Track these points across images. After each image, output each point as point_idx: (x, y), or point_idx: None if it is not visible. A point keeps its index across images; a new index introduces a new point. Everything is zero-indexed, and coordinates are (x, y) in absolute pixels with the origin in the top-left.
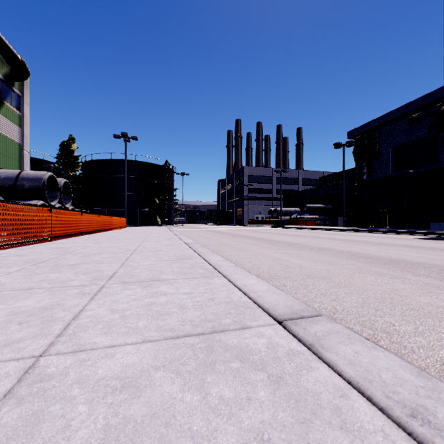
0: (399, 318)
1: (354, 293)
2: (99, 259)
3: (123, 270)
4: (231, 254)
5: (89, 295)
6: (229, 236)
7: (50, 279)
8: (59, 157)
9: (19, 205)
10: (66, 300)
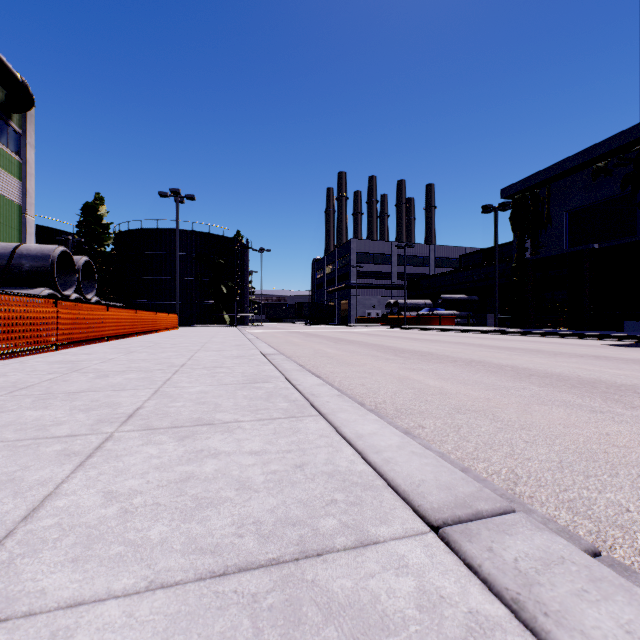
0: (632, 495)
1: (539, 442)
2: (120, 382)
3: (153, 402)
4: (332, 371)
5: (77, 457)
6: (330, 342)
7: (23, 421)
8: (80, 226)
9: (3, 295)
10: (31, 470)
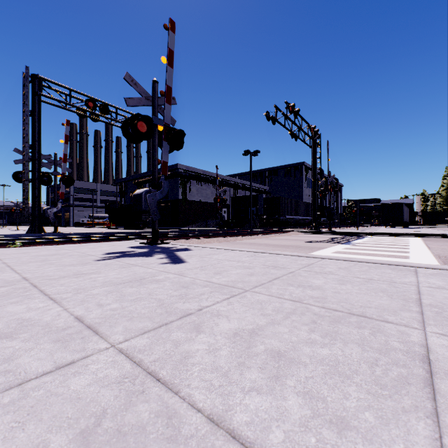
0: None
1: None
2: None
3: None
4: None
5: None
6: None
7: None
8: None
9: None
10: None
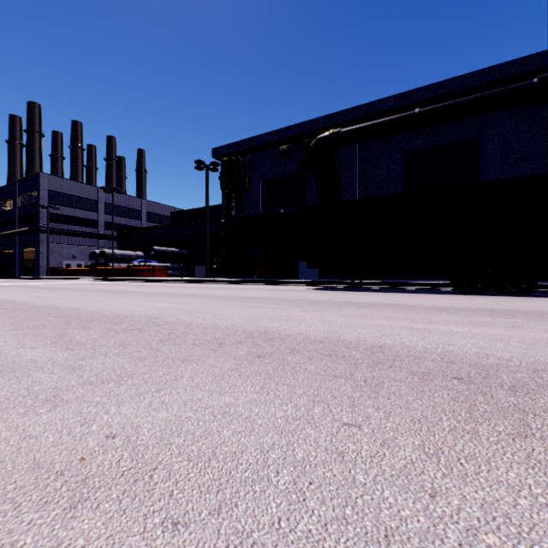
0: None
1: None
2: None
3: None
4: None
5: None
6: None
7: None
8: None
9: None
10: None
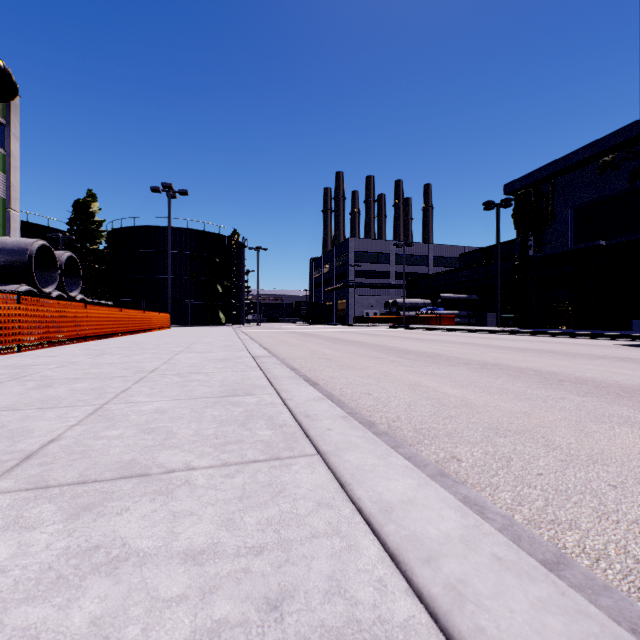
0: None
1: (632, 487)
2: (59, 396)
3: (80, 430)
4: (332, 376)
5: None
6: (328, 342)
7: None
8: (72, 223)
9: None
10: None
